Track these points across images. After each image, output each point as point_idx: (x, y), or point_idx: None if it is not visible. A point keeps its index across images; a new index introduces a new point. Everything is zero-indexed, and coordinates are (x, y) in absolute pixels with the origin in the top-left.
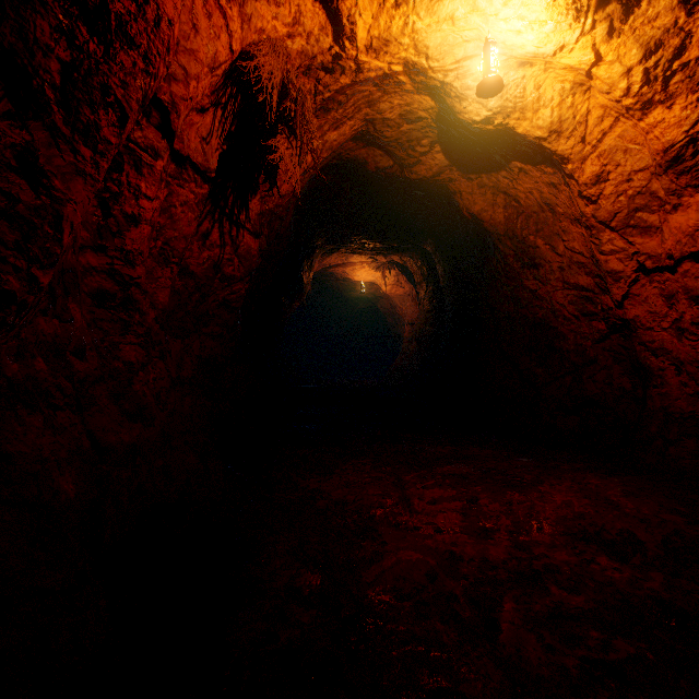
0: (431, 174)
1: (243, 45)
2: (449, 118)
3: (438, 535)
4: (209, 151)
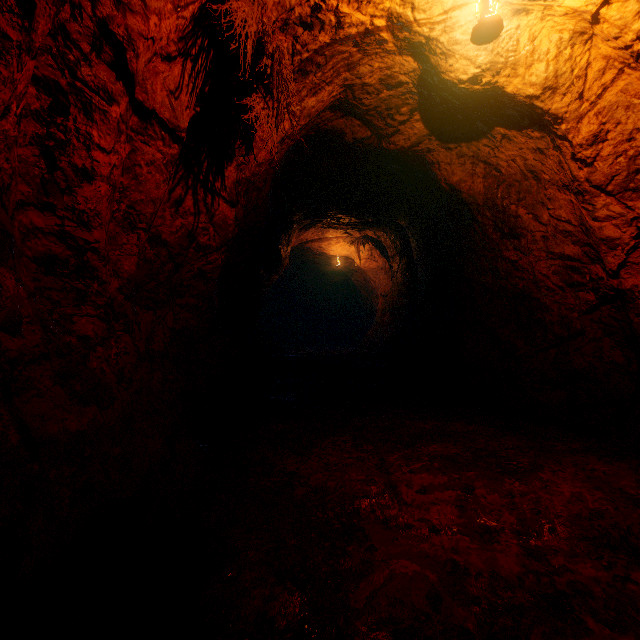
0: (410, 144)
1: None
2: (432, 80)
3: (434, 537)
4: (178, 107)
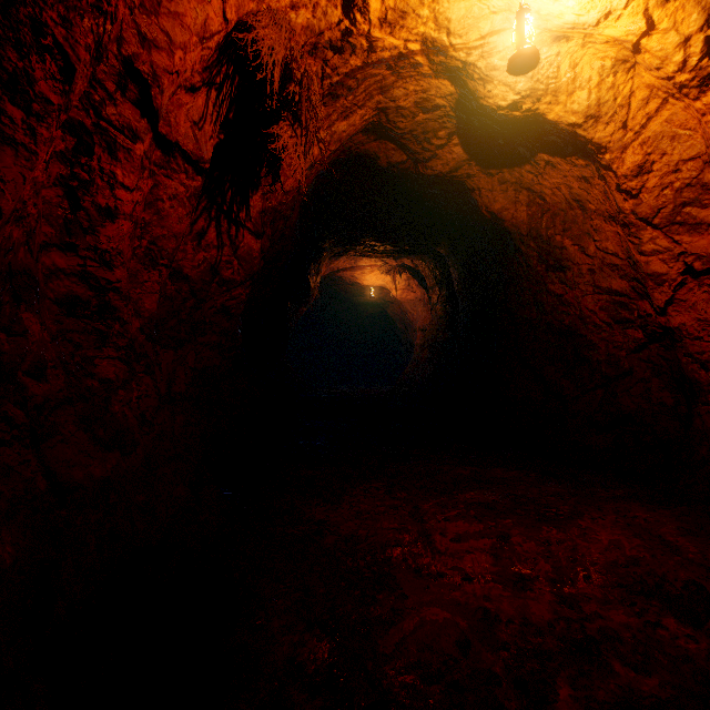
0: (448, 169)
1: (239, 14)
2: (470, 105)
3: (467, 585)
4: (201, 138)
